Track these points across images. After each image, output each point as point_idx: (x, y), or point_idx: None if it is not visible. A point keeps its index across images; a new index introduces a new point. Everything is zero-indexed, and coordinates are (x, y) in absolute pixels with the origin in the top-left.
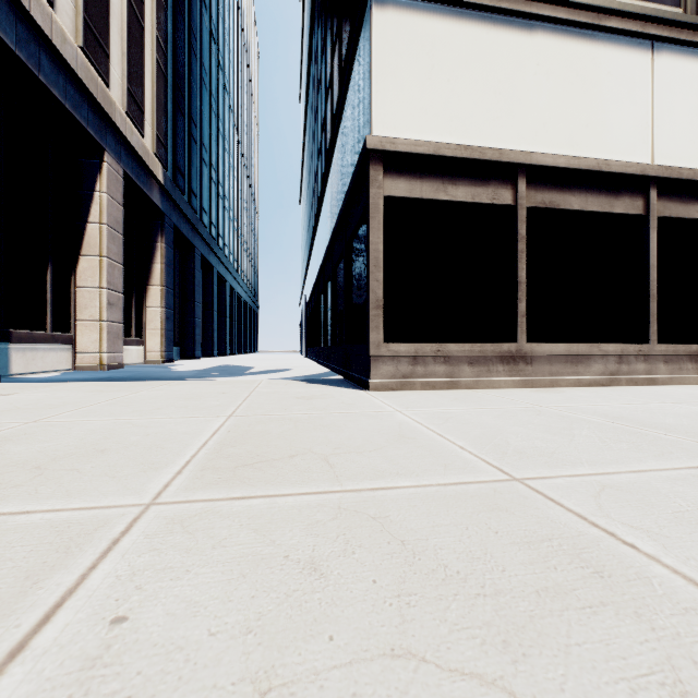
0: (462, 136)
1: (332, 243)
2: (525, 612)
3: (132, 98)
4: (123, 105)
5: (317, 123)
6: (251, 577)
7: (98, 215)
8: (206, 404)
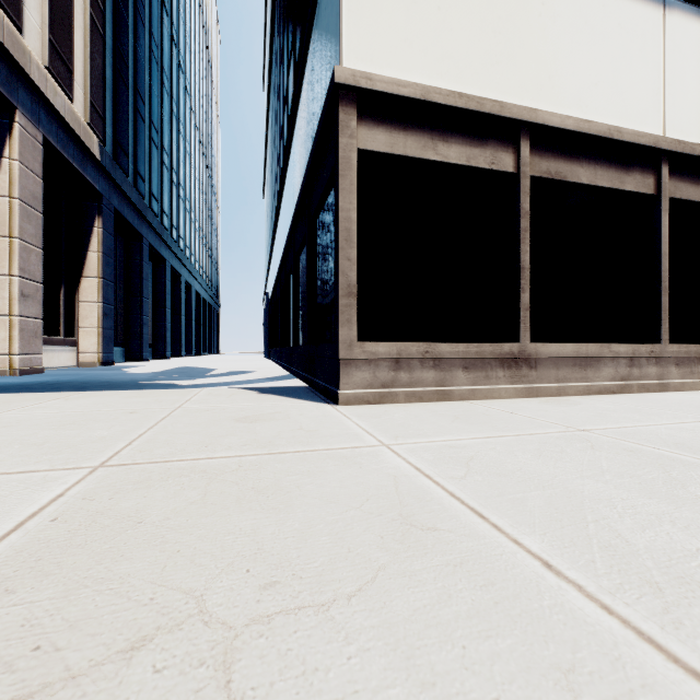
0: (456, 81)
1: (293, 227)
2: None
3: (56, 53)
4: (43, 58)
5: (280, 102)
6: None
7: (7, 186)
8: (84, 435)
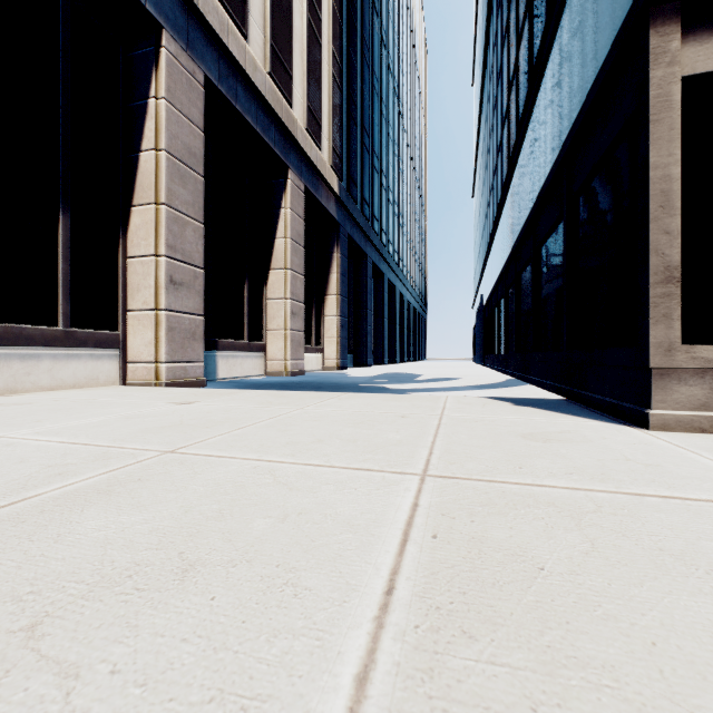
0: None
1: (534, 215)
2: None
3: (311, 115)
4: (304, 123)
5: (501, 85)
6: None
7: (283, 230)
8: (382, 437)
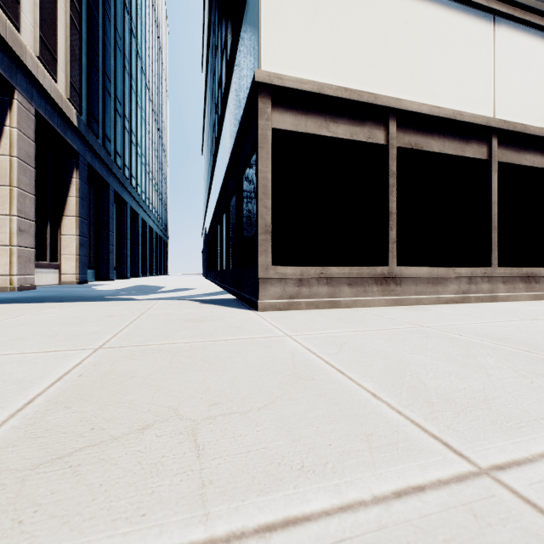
0: (343, 79)
1: (226, 180)
2: None
3: (44, 45)
4: (35, 50)
5: (215, 83)
6: None
7: (8, 148)
8: (82, 330)
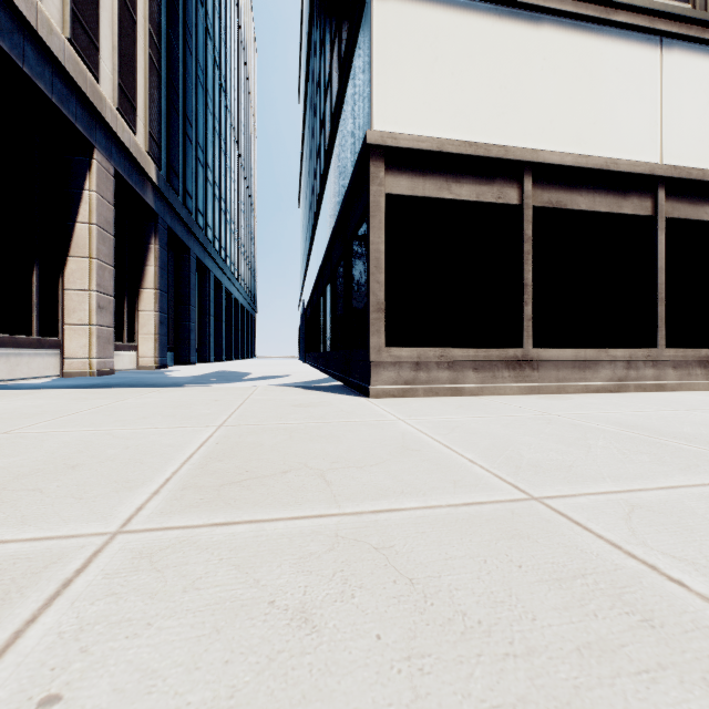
0: (467, 132)
1: (331, 245)
2: (567, 680)
3: (123, 94)
4: (114, 100)
5: (316, 122)
6: (226, 632)
7: (87, 215)
8: (196, 412)
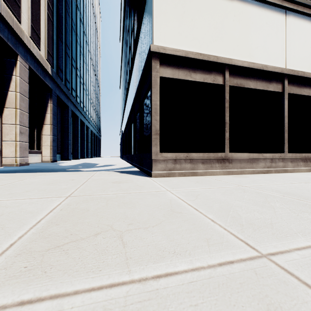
0: (199, 48)
1: (133, 104)
2: None
3: (34, 30)
4: (29, 33)
5: (127, 49)
6: None
7: (14, 87)
8: (58, 187)
